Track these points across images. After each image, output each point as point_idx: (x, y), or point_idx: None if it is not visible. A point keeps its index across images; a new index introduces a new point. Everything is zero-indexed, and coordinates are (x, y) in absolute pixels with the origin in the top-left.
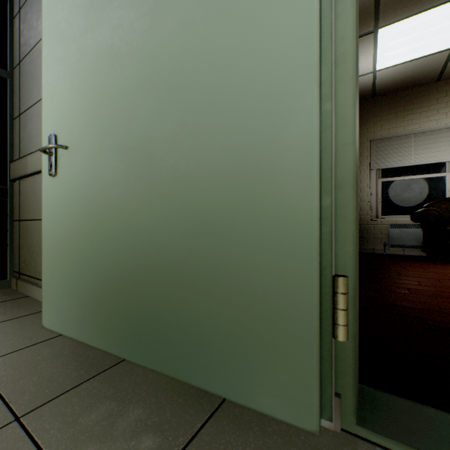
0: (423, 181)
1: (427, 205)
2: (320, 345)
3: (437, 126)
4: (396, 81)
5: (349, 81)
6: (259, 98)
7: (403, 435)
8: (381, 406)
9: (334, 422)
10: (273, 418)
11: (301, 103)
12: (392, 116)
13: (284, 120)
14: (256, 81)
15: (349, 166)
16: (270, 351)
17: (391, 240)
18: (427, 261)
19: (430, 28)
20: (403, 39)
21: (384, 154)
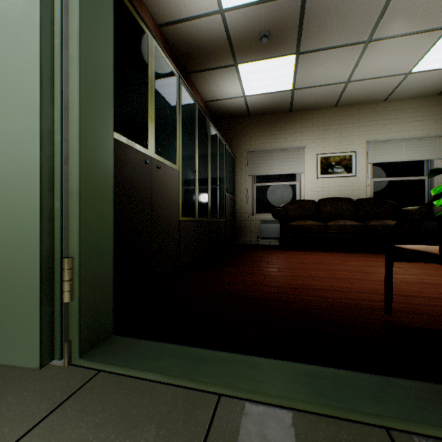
0: (283, 187)
1: (282, 206)
2: (48, 307)
3: (290, 146)
4: (262, 106)
5: (76, 122)
6: (3, 125)
7: (107, 358)
8: (112, 345)
9: (65, 360)
10: (21, 368)
11: (30, 134)
12: (263, 134)
13: (20, 145)
14: (2, 111)
15: (76, 182)
16: (11, 317)
17: (262, 233)
18: (279, 249)
19: (274, 72)
20: (258, 76)
21: (257, 163)
